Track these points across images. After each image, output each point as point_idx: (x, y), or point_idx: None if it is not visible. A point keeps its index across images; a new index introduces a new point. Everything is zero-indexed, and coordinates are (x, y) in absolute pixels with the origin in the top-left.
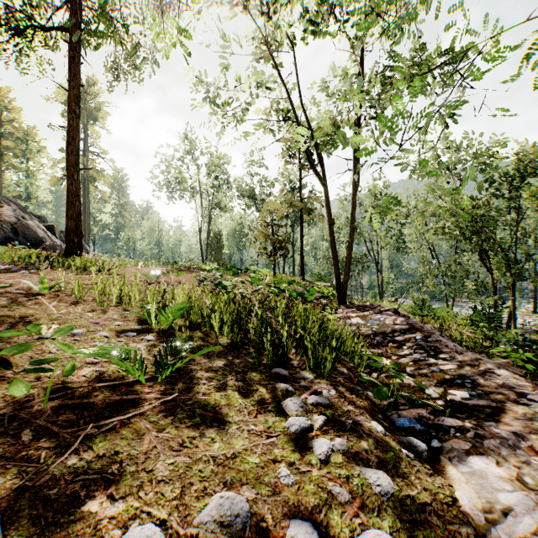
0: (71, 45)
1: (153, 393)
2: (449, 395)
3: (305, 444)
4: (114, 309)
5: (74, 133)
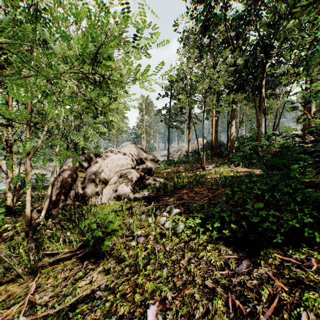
0: None
1: None
2: None
3: None
4: None
5: None
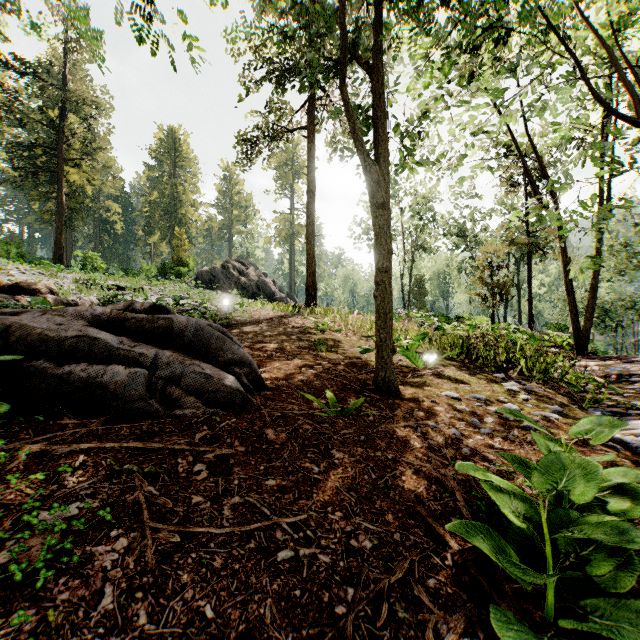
0: (309, 138)
1: (428, 370)
2: None
3: (515, 396)
4: (371, 340)
5: (311, 208)
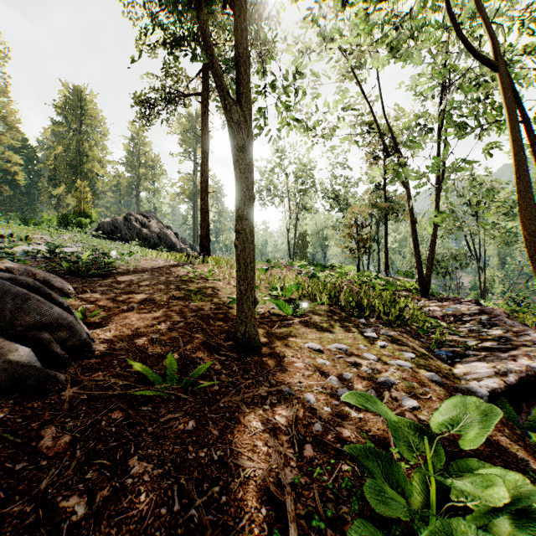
0: (203, 103)
1: (296, 318)
2: (482, 344)
3: (373, 343)
4: None
5: (205, 166)
